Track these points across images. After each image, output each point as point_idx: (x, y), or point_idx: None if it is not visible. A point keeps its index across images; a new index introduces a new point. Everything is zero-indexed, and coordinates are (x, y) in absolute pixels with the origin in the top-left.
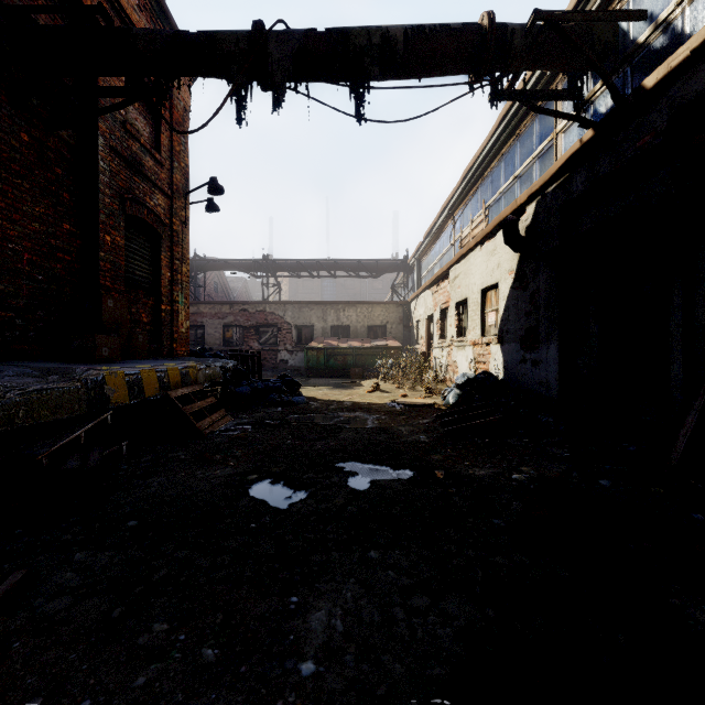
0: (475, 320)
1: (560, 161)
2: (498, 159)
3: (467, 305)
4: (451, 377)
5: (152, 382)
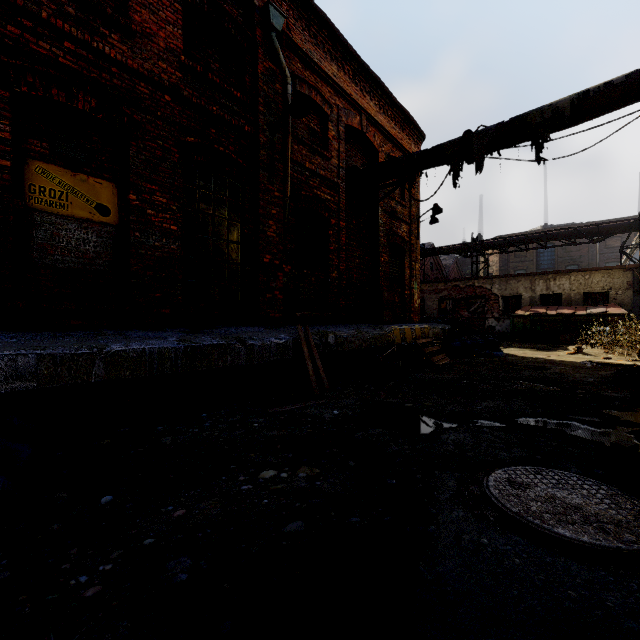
0: None
1: None
2: None
3: None
4: None
5: (409, 335)
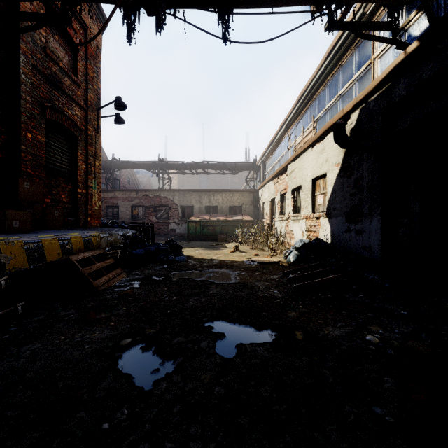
0: (307, 200)
1: (384, 73)
2: (324, 85)
3: (300, 191)
4: (288, 241)
5: (54, 249)
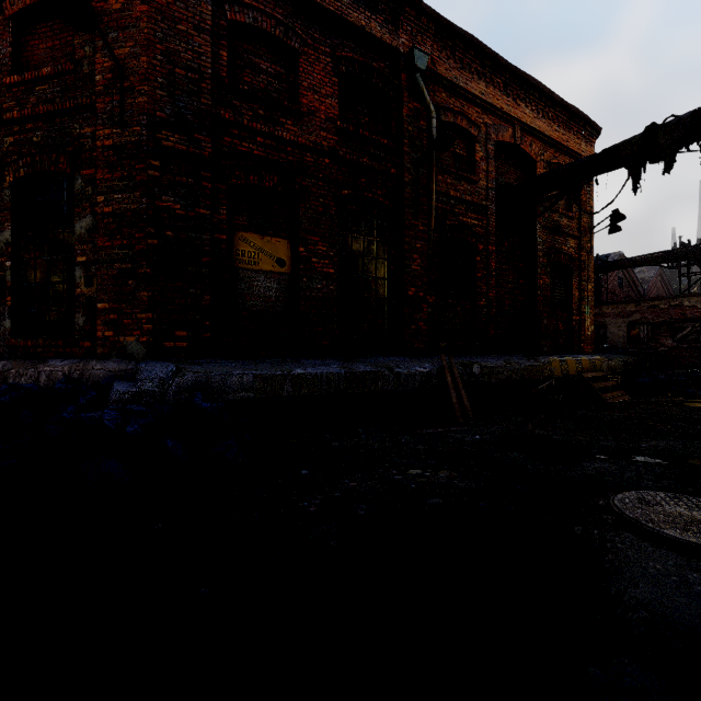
0: None
1: None
2: None
3: None
4: None
5: (572, 367)
